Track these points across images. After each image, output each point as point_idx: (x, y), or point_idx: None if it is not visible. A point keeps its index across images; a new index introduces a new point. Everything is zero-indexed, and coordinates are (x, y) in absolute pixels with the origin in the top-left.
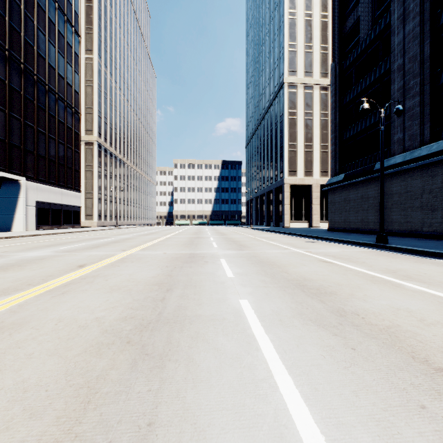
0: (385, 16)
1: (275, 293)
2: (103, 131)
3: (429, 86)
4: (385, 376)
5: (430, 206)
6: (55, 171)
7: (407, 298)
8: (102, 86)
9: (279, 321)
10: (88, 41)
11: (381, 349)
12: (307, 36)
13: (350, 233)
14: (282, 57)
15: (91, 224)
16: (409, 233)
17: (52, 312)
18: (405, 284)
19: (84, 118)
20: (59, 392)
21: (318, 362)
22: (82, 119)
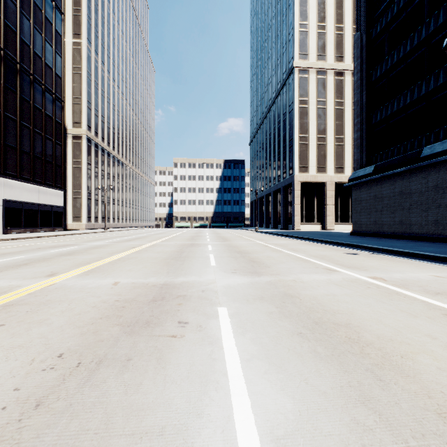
0: None
1: None
2: (93, 124)
3: None
4: None
5: None
6: (30, 165)
7: None
8: (92, 74)
9: None
10: (76, 23)
11: None
12: (320, 14)
13: (386, 239)
14: (292, 39)
15: (79, 227)
16: None
17: None
18: None
19: (72, 109)
20: None
21: None
22: (69, 110)
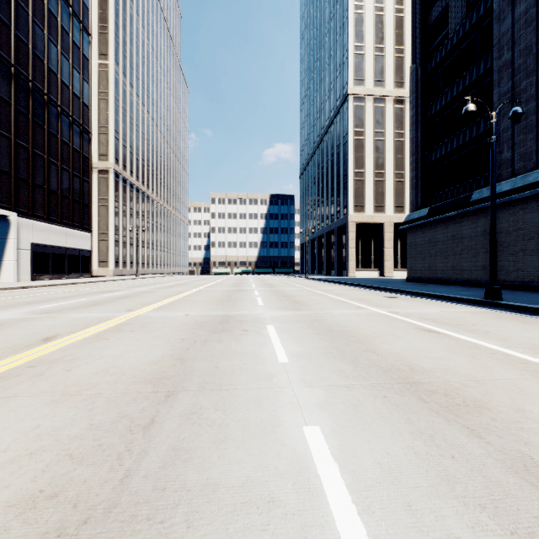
0: None
1: (369, 404)
2: (121, 156)
3: None
4: None
5: None
6: (57, 205)
7: None
8: (119, 99)
9: (407, 513)
10: (103, 43)
11: None
12: (378, 35)
13: (438, 285)
14: (346, 62)
15: (105, 273)
16: (521, 285)
17: None
18: None
19: (97, 140)
20: None
21: None
22: (95, 141)
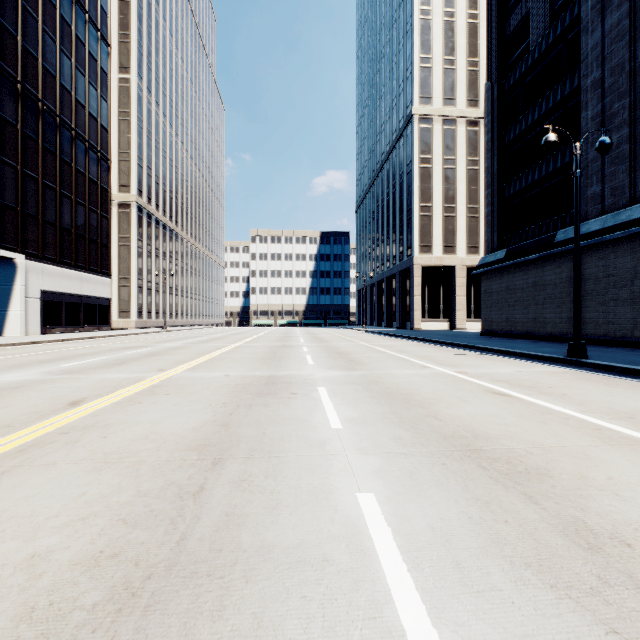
0: (572, 7)
1: (426, 472)
2: (145, 187)
3: None
4: None
5: None
6: (71, 245)
7: None
8: (143, 120)
9: (455, 570)
10: (123, 53)
11: None
12: (448, 45)
13: (517, 339)
14: (411, 77)
15: (127, 325)
16: (612, 340)
17: None
18: None
19: (117, 168)
20: None
21: None
22: (114, 169)
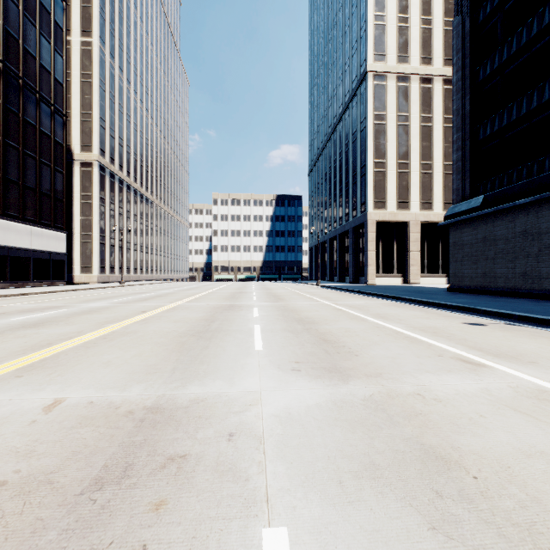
0: None
1: None
2: (108, 147)
3: None
4: None
5: None
6: (19, 198)
7: None
8: (106, 83)
9: None
10: (86, 17)
11: None
12: (401, 3)
13: (503, 297)
14: (365, 35)
15: (88, 279)
16: None
17: None
18: None
19: (80, 128)
20: None
21: None
22: (77, 129)
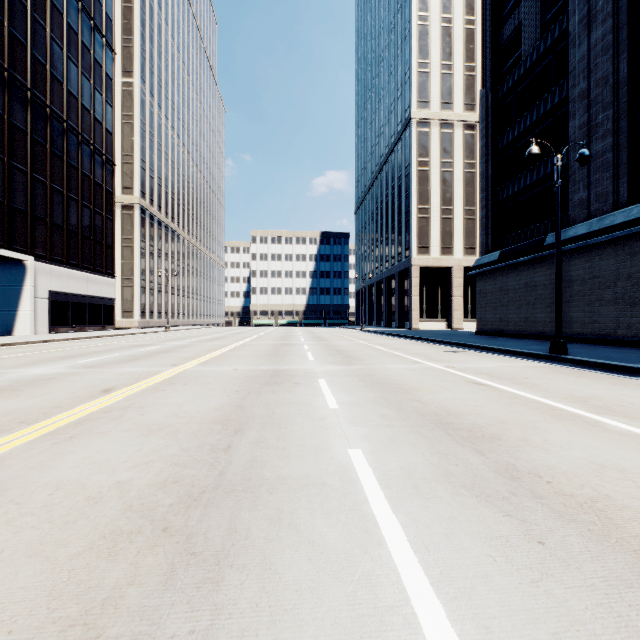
0: (561, 20)
1: (403, 436)
2: (148, 189)
3: (627, 121)
4: (604, 601)
5: (629, 299)
6: (78, 247)
7: (613, 446)
8: (146, 123)
9: (413, 488)
10: (127, 58)
11: (587, 543)
12: (445, 50)
13: (509, 338)
14: (409, 82)
15: (130, 324)
16: (597, 338)
17: (49, 472)
18: (605, 422)
19: (121, 170)
20: (32, 636)
21: (484, 570)
22: (118, 171)
